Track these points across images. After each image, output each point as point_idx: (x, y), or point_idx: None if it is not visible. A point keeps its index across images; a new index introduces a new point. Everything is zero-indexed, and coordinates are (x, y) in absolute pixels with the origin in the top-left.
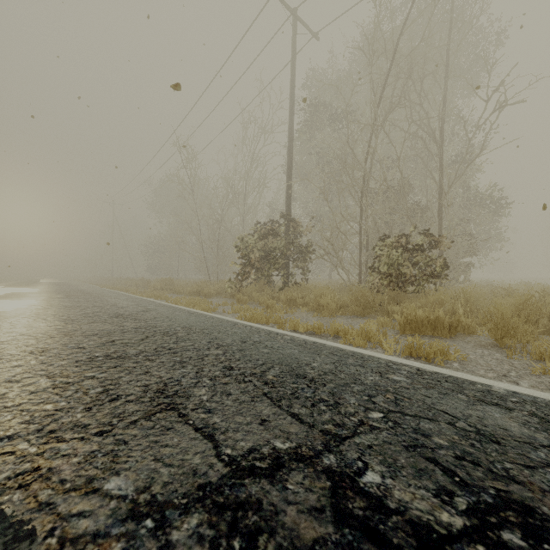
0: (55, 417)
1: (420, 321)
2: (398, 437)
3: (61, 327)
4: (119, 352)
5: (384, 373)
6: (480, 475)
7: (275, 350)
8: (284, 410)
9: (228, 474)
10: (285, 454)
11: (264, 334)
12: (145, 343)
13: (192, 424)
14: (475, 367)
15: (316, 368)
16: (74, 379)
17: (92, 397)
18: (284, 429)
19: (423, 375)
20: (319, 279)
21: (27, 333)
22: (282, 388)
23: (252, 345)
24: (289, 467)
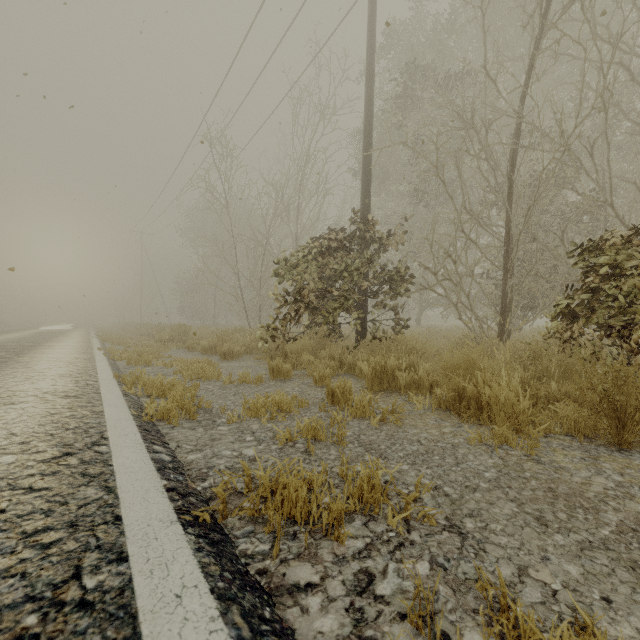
0: None
1: None
2: None
3: None
4: None
5: None
6: None
7: None
8: None
9: None
10: None
11: None
12: None
13: None
14: None
15: None
16: None
17: None
18: None
19: None
20: None
21: None
22: None
23: None
24: None
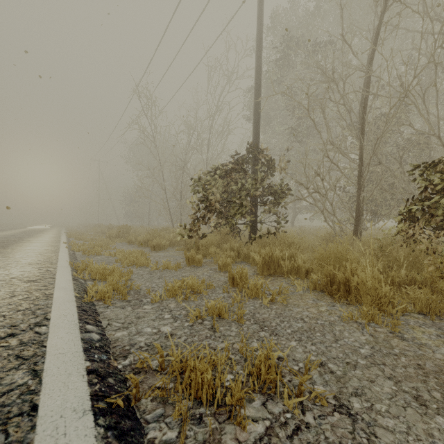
0: None
1: None
2: None
3: None
4: None
5: None
6: None
7: None
8: None
9: None
10: None
11: None
12: None
13: None
14: None
15: None
16: None
17: None
18: None
19: None
20: None
21: None
22: None
23: None
24: None
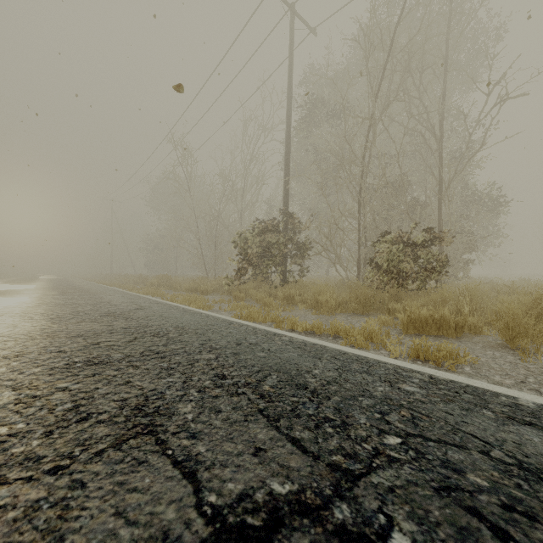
0: (5, 445)
1: (424, 320)
2: (424, 474)
3: (46, 327)
4: (102, 357)
5: (394, 382)
6: (542, 538)
7: (272, 353)
8: (283, 433)
9: (209, 539)
10: (285, 502)
11: (260, 335)
12: (132, 345)
13: (170, 456)
14: (489, 371)
15: (318, 376)
16: (42, 391)
17: (57, 416)
18: (282, 462)
19: (438, 385)
20: (316, 276)
21: (8, 333)
22: (280, 403)
23: (247, 348)
24: (290, 526)
